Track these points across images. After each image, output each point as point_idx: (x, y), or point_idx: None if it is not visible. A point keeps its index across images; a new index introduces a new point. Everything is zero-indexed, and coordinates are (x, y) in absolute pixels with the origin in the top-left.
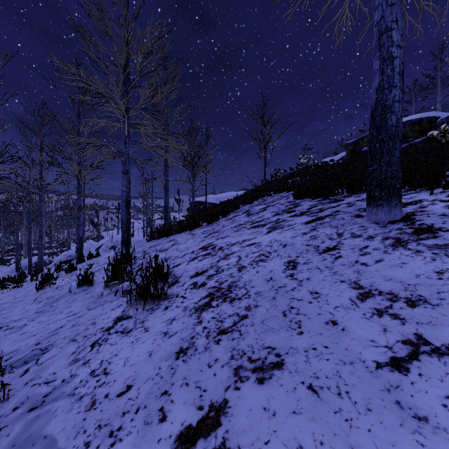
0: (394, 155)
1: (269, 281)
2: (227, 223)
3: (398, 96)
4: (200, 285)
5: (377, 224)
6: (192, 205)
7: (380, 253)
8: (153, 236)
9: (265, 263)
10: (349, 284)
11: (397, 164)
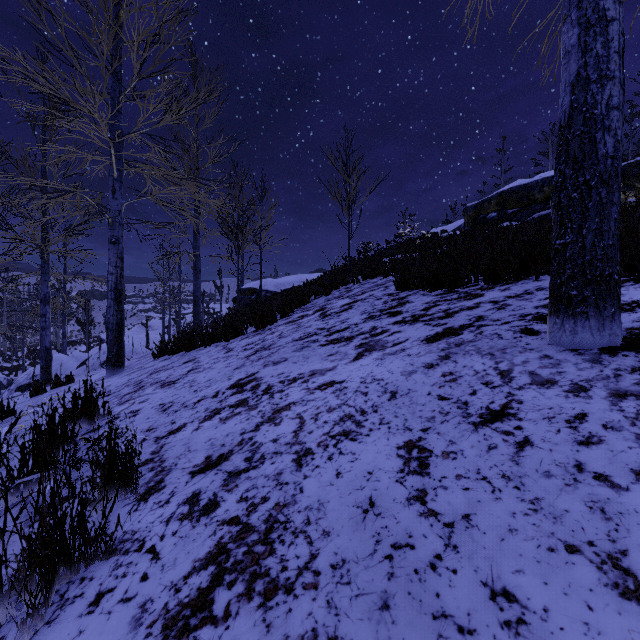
0: (610, 215)
1: (366, 515)
2: (288, 330)
3: (618, 97)
4: (203, 509)
5: (577, 354)
6: (240, 293)
7: (631, 443)
8: (164, 350)
9: (355, 444)
10: (599, 567)
11: (614, 233)
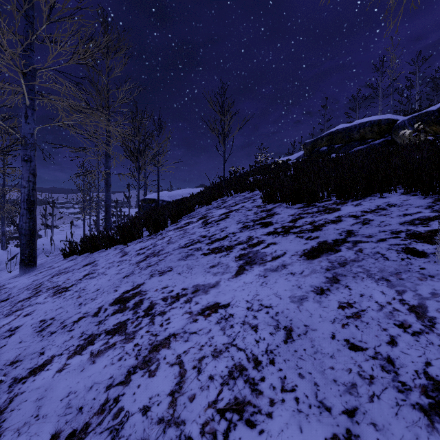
0: None
1: None
2: (176, 236)
3: None
4: None
5: None
6: (143, 202)
7: None
8: (72, 251)
9: (255, 438)
10: None
11: None
